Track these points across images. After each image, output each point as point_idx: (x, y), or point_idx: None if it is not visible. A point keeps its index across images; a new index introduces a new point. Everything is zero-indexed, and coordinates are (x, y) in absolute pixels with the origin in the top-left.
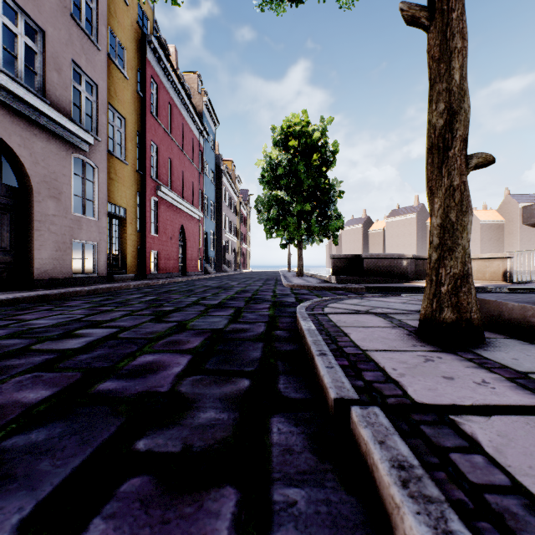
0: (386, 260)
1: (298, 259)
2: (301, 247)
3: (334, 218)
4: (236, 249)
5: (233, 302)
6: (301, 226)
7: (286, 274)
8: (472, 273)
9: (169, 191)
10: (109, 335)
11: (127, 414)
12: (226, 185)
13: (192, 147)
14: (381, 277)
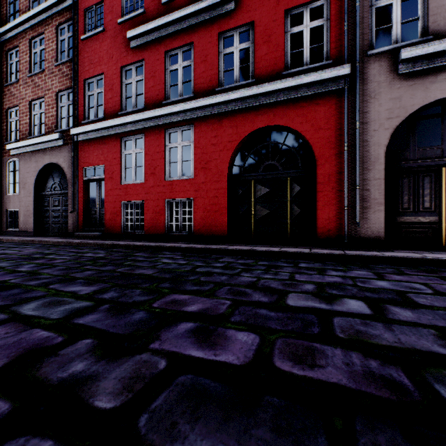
0: None
1: None
2: None
3: None
4: None
5: None
6: None
7: None
8: None
9: None
10: (336, 312)
11: (130, 334)
12: None
13: None
14: None
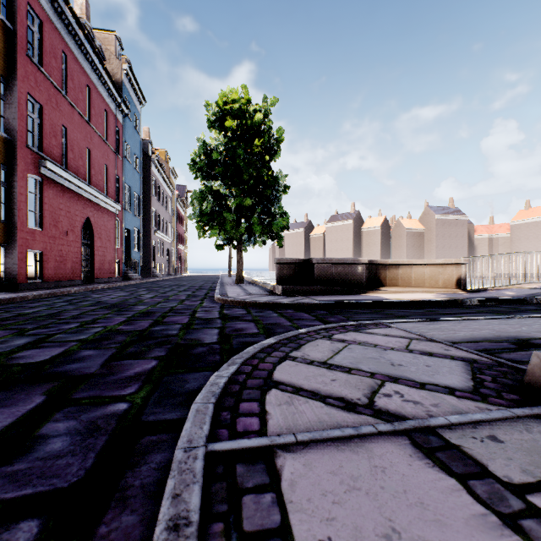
0: (340, 265)
1: (238, 263)
2: (241, 248)
3: (279, 216)
4: (170, 251)
5: (90, 351)
6: (241, 225)
7: (225, 280)
8: (425, 280)
9: (63, 170)
10: None
11: None
12: (157, 176)
13: (105, 121)
14: (334, 285)
